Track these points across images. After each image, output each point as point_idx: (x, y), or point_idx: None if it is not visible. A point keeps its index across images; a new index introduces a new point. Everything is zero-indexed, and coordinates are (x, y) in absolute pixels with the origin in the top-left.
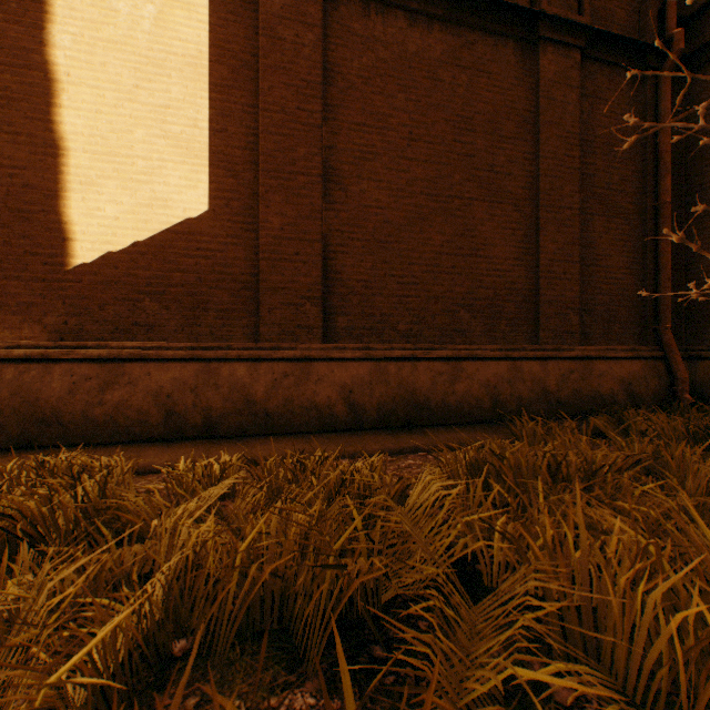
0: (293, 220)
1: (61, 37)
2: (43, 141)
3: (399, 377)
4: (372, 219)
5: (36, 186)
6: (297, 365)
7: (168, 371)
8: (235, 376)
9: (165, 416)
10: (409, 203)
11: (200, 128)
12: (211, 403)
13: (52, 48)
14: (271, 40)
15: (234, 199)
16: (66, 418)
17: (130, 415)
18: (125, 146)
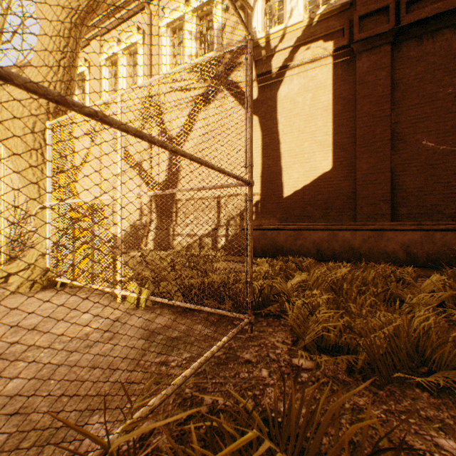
0: (373, 164)
1: (281, 119)
2: (276, 156)
3: (443, 240)
4: (423, 153)
5: (273, 172)
6: (375, 232)
7: (316, 234)
8: (344, 237)
9: (316, 251)
10: (453, 138)
11: (328, 135)
12: (334, 247)
13: (278, 124)
14: (361, 85)
15: (343, 160)
16: (284, 249)
17: (304, 249)
18: (300, 151)
